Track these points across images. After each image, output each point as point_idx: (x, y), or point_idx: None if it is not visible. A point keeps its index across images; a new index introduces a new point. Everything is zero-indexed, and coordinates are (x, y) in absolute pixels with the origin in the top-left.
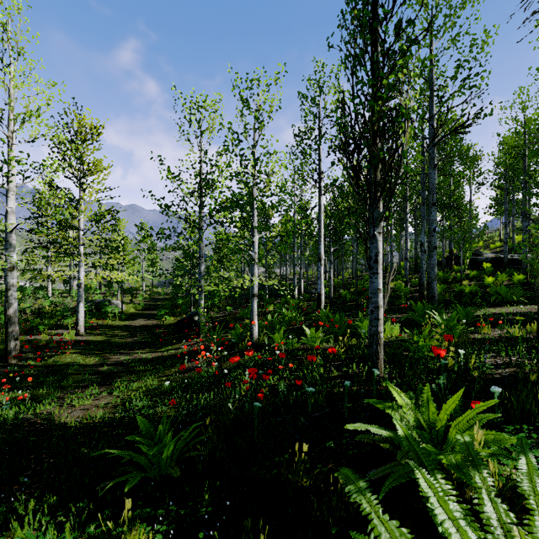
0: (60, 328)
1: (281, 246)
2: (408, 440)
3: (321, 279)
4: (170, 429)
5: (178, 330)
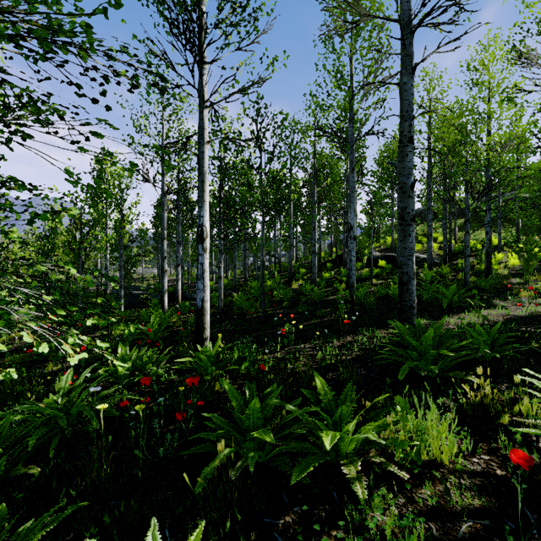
0: None
1: None
2: None
3: (204, 278)
4: None
5: None
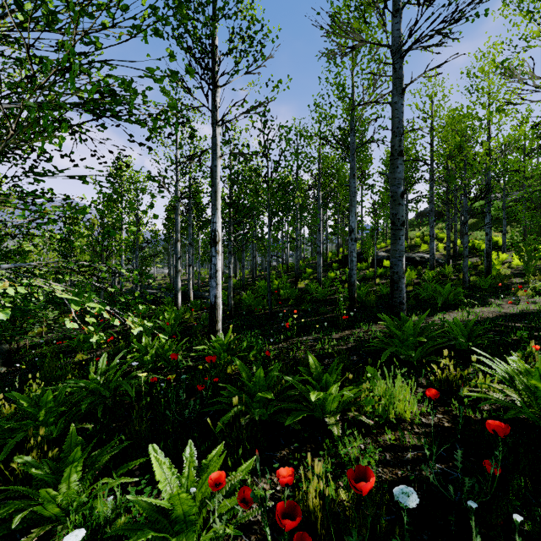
0: None
1: None
2: None
3: (216, 277)
4: None
5: None
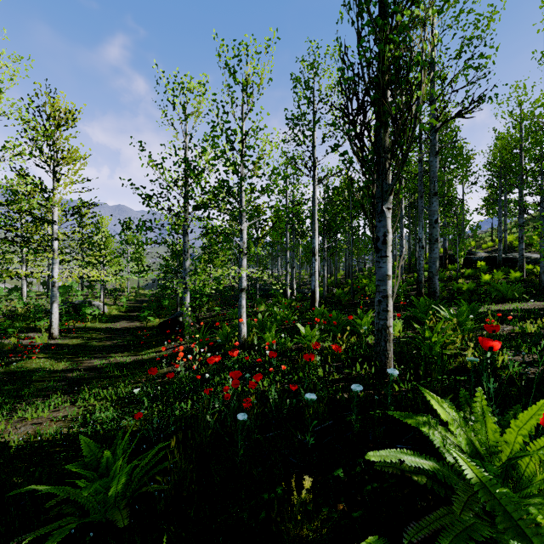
0: (32, 332)
1: (272, 232)
2: (489, 488)
3: (315, 275)
4: (126, 453)
5: (162, 332)
